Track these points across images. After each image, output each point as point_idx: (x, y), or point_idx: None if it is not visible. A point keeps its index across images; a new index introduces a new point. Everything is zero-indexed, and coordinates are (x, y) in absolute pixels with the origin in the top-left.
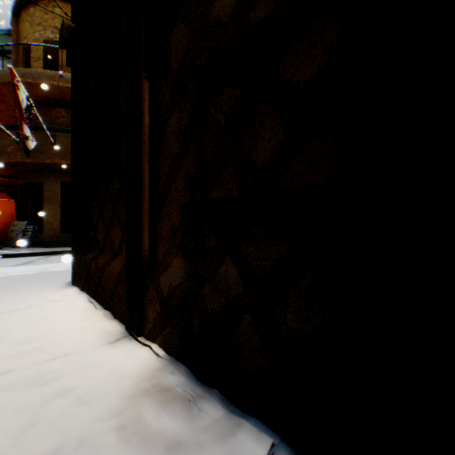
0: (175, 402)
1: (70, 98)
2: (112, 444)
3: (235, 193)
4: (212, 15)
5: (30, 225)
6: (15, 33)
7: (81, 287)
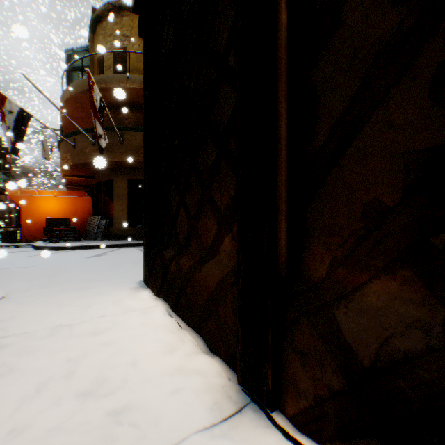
0: None
1: (134, 99)
2: None
3: None
4: None
5: (103, 219)
6: (91, 48)
7: (155, 291)
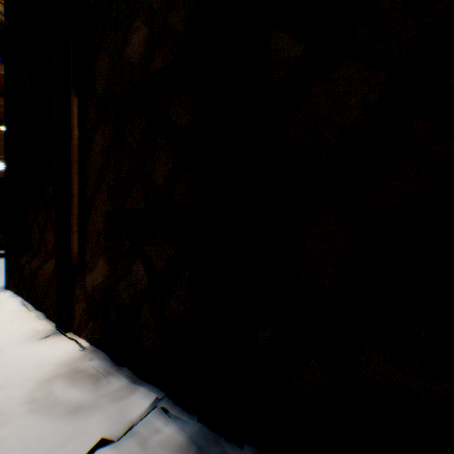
0: (86, 379)
1: None
2: (22, 414)
3: (143, 206)
4: (126, 55)
5: None
6: None
7: (16, 291)
